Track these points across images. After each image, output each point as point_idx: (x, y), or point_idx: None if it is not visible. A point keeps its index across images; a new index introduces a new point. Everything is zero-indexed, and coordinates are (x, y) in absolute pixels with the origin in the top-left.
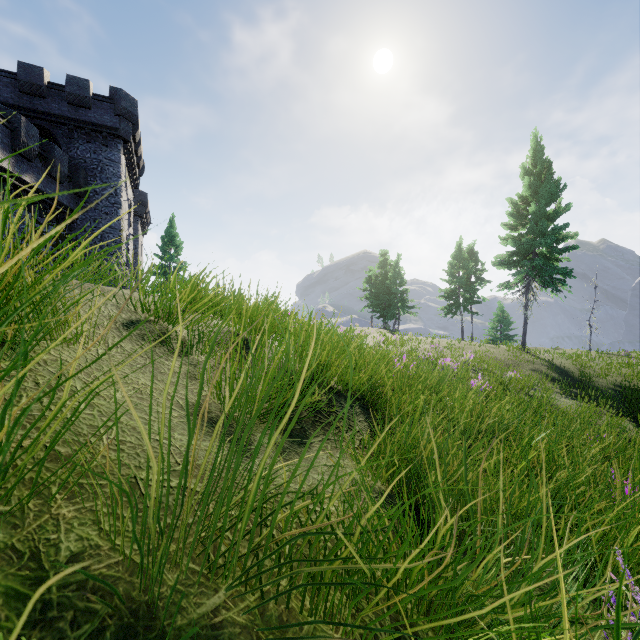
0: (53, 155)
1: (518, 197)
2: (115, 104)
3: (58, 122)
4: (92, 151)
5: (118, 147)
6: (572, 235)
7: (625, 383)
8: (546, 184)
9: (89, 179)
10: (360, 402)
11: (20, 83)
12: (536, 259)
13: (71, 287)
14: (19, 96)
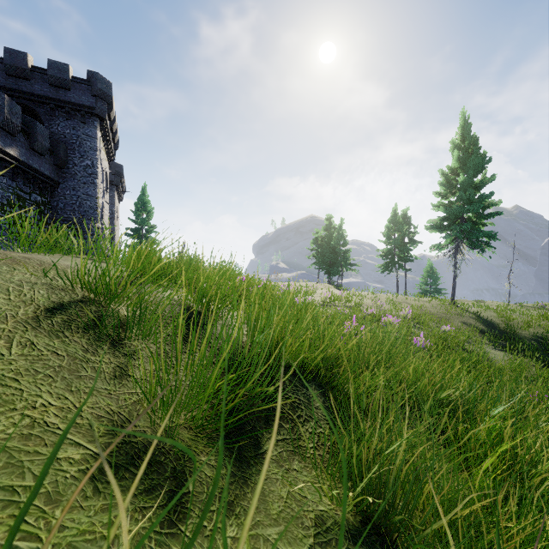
0: (35, 130)
1: (448, 169)
2: (92, 86)
3: (41, 101)
4: (71, 127)
5: (95, 124)
6: (496, 202)
7: (546, 335)
8: (473, 157)
9: (69, 152)
10: (315, 379)
11: (6, 66)
12: (465, 224)
13: (1, 263)
14: (5, 78)
